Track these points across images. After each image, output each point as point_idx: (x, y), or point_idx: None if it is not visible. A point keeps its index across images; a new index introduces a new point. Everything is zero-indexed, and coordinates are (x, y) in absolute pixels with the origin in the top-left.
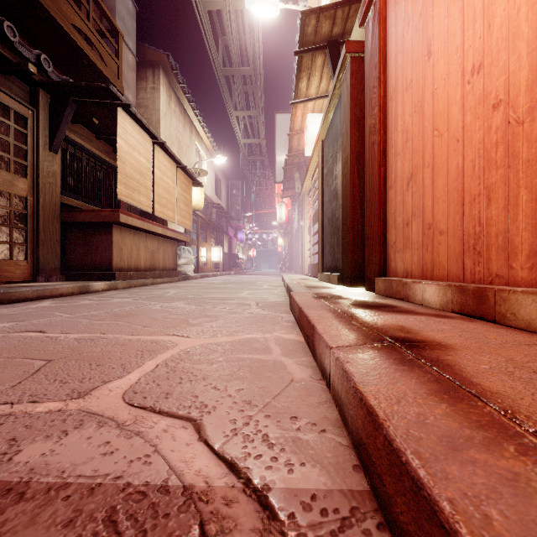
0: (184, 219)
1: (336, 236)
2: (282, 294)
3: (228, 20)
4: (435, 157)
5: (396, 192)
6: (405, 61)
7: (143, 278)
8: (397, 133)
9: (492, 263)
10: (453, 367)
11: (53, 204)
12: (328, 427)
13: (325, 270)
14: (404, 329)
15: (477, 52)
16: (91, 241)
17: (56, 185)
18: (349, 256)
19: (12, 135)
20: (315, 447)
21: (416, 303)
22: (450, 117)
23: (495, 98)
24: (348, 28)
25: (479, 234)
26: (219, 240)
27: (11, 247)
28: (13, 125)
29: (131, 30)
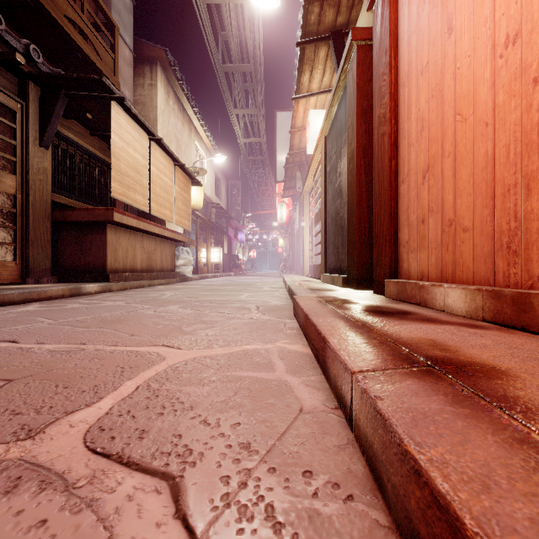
0: (182, 219)
1: (341, 235)
2: (284, 297)
3: (228, 14)
4: (457, 145)
5: (409, 187)
6: (420, 42)
7: (140, 280)
8: (410, 122)
9: (533, 264)
10: (536, 412)
11: (43, 202)
12: (356, 490)
13: (328, 271)
14: (437, 344)
15: (512, 20)
16: (84, 241)
17: (47, 183)
18: (355, 256)
19: None
20: (341, 531)
21: (436, 309)
22: (476, 99)
23: (537, 70)
24: (353, 17)
25: (515, 230)
26: (219, 241)
27: None
28: (0, 118)
29: (128, 25)
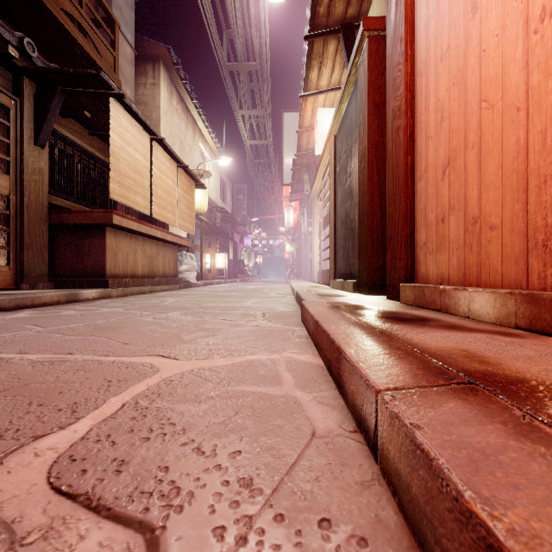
0: (185, 222)
1: (351, 238)
2: (291, 303)
3: (233, 10)
4: (482, 135)
5: (427, 183)
6: (440, 26)
7: (141, 286)
8: (428, 114)
9: None
10: None
11: (39, 204)
12: (389, 549)
13: (337, 277)
14: (472, 356)
15: None
16: (82, 245)
17: (43, 184)
18: (367, 260)
19: None
20: None
21: (459, 315)
22: (505, 82)
23: None
24: (364, 8)
25: None
26: (224, 246)
27: None
28: None
29: (129, 21)
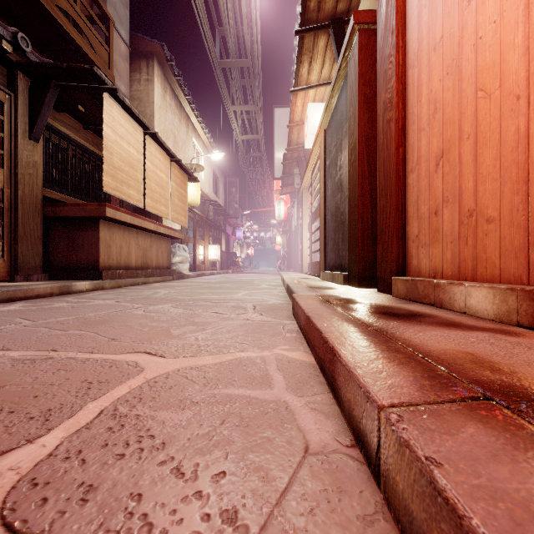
0: (178, 215)
1: (341, 231)
2: (282, 295)
3: (225, 8)
4: (479, 125)
5: (419, 176)
6: (433, 16)
7: (134, 277)
8: (421, 105)
9: None
10: None
11: (33, 197)
12: None
13: (327, 269)
14: (480, 361)
15: None
16: (76, 237)
17: (37, 177)
18: (358, 253)
19: None
20: None
21: (455, 310)
22: (504, 69)
23: None
24: (354, 3)
25: None
26: (216, 238)
27: None
28: None
29: (123, 18)
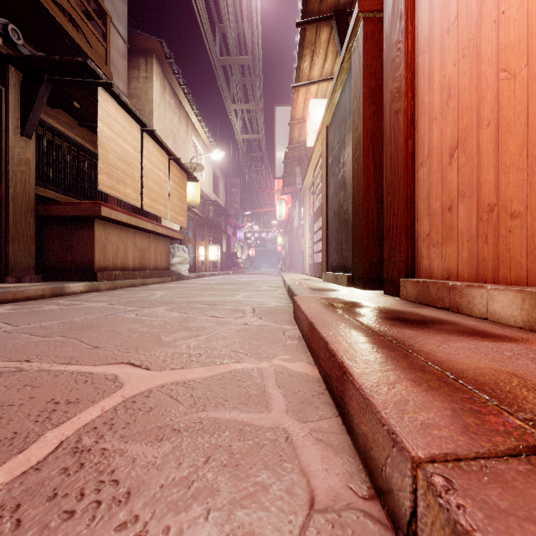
0: (177, 215)
1: (344, 230)
2: (283, 297)
3: (225, 3)
4: (501, 109)
5: (431, 169)
6: None
7: (131, 279)
8: (432, 93)
9: None
10: None
11: (26, 195)
12: None
13: (330, 270)
14: (530, 385)
15: None
16: (70, 237)
17: (30, 175)
18: (362, 253)
19: None
20: None
21: (474, 316)
22: (532, 45)
23: None
24: None
25: None
26: (217, 239)
27: None
28: None
29: (121, 14)
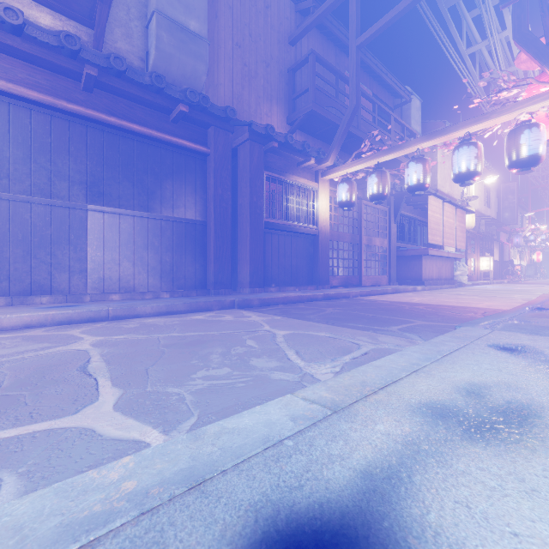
0: (460, 243)
1: None
2: None
3: None
4: None
5: None
6: None
7: (436, 285)
8: None
9: None
10: None
11: (394, 248)
12: None
13: None
14: None
15: None
16: (409, 264)
17: (395, 239)
18: None
19: (383, 222)
20: None
21: None
22: None
23: None
24: None
25: None
26: (488, 249)
27: (383, 270)
28: (383, 217)
29: (418, 119)
